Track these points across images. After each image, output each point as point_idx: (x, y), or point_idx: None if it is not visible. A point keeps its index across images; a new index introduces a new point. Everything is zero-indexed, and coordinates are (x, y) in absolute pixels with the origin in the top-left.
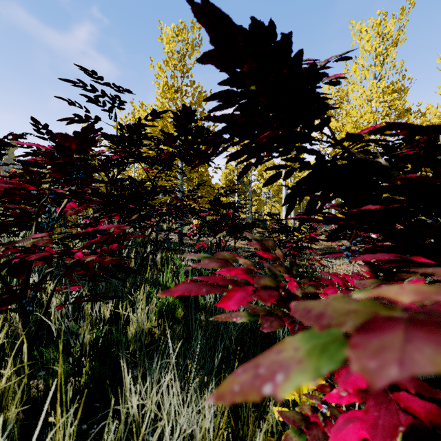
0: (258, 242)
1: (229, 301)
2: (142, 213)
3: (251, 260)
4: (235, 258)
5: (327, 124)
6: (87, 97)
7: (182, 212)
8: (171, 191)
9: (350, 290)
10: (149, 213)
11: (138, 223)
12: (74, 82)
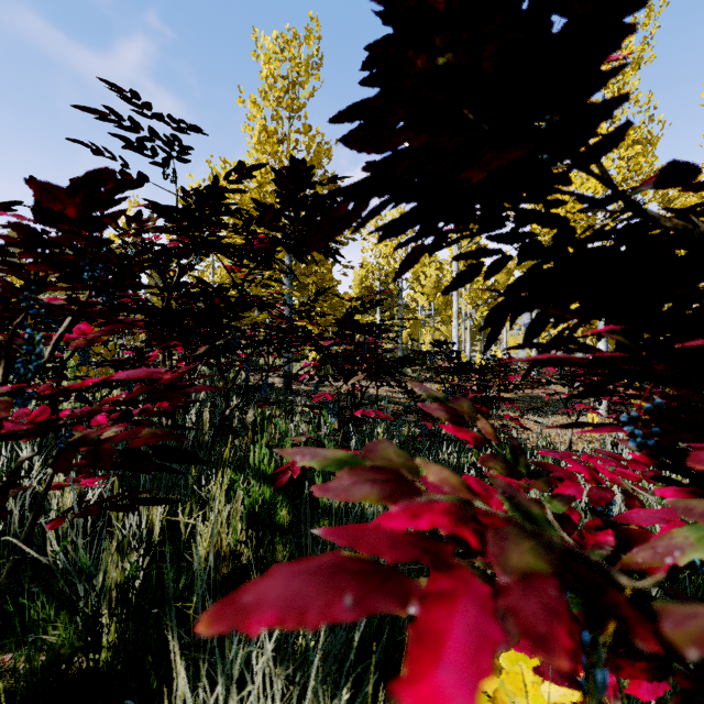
0: (441, 405)
1: (437, 665)
2: (216, 344)
3: (406, 421)
4: (415, 463)
5: (612, 147)
6: (123, 139)
7: (291, 340)
8: (272, 304)
9: (606, 489)
10: (233, 341)
11: (216, 358)
12: (101, 112)
